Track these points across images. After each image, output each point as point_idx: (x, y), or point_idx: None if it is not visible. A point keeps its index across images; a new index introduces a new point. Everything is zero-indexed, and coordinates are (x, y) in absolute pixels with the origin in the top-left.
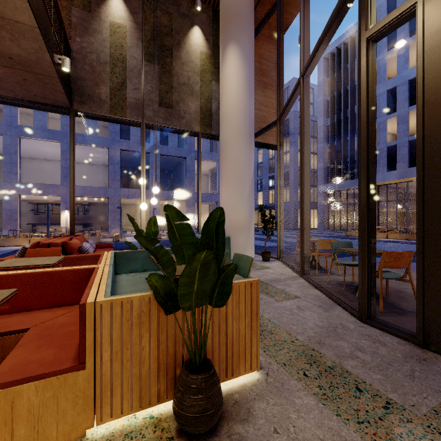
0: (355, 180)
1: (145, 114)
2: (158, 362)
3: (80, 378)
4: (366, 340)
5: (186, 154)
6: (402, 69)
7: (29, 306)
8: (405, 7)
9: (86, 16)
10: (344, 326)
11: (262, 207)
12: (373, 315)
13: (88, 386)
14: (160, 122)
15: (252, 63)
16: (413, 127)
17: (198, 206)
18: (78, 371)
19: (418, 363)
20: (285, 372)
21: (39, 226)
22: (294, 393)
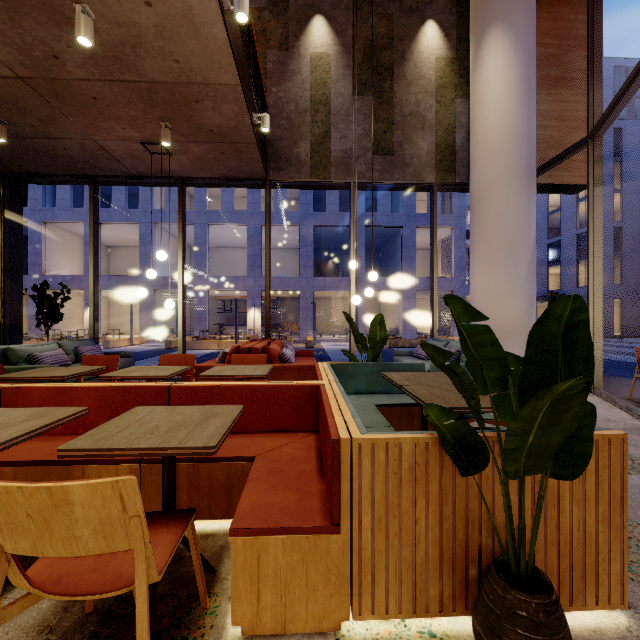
0: None
1: (354, 170)
2: (439, 548)
3: (333, 545)
4: None
5: (403, 222)
6: None
7: (247, 428)
8: None
9: (283, 57)
10: None
11: (554, 297)
12: None
13: (343, 560)
14: (376, 178)
15: (533, 49)
16: None
17: (432, 298)
18: (331, 535)
19: None
20: None
21: (226, 326)
22: None
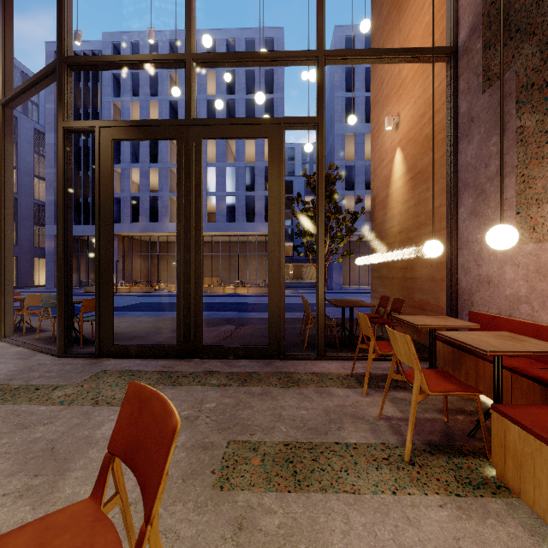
0: None
1: None
2: None
3: None
4: (58, 366)
5: None
6: None
7: None
8: (89, 124)
9: None
10: (41, 364)
11: None
12: (70, 350)
13: None
14: None
15: None
16: (155, 184)
17: None
18: None
19: (90, 365)
20: None
21: None
22: None
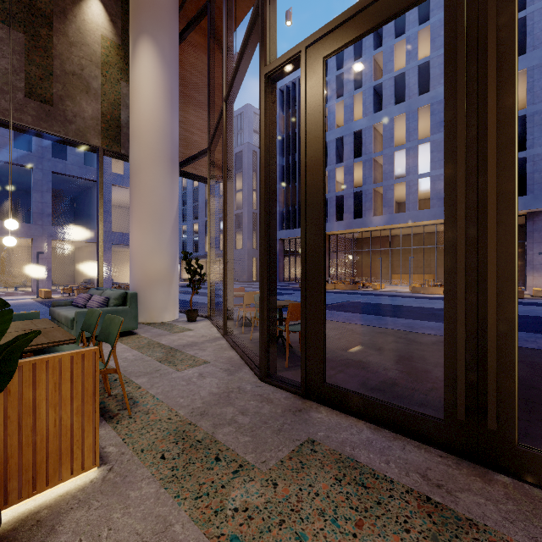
0: None
1: None
2: None
3: None
4: (255, 400)
5: None
6: (348, 120)
7: None
8: (293, 52)
9: None
10: (240, 389)
11: (186, 255)
12: (272, 372)
13: None
14: (29, 122)
15: (175, 71)
16: (358, 180)
17: (97, 251)
18: None
19: (293, 415)
20: (138, 460)
21: None
22: (135, 484)
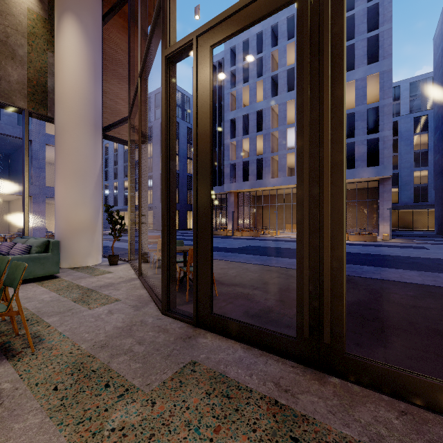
0: (221, 186)
1: None
2: None
3: None
4: (154, 331)
5: (32, 136)
6: (252, 101)
7: None
8: (187, 40)
9: None
10: (142, 322)
11: (108, 207)
12: (172, 306)
13: None
14: None
15: (99, 47)
16: (260, 149)
17: (23, 203)
18: None
19: (182, 342)
20: (30, 394)
21: None
22: (21, 417)
